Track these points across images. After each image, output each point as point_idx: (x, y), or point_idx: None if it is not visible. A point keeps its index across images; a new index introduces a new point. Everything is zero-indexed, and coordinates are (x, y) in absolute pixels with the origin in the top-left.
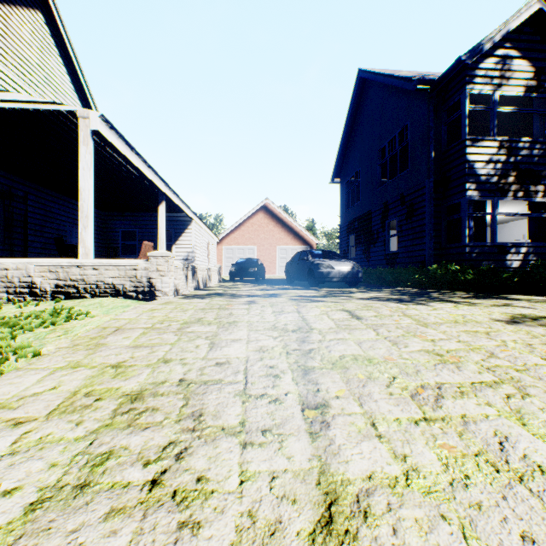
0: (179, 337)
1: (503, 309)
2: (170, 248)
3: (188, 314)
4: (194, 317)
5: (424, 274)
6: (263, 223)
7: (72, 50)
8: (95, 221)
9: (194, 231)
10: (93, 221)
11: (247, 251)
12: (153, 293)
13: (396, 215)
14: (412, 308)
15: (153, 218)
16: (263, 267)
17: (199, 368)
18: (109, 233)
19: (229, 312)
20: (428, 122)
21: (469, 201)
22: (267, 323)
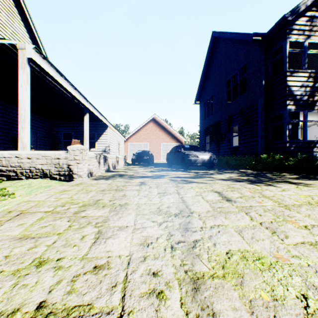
0: (71, 224)
1: None
2: (94, 144)
3: (89, 195)
4: (93, 199)
5: (257, 160)
6: (152, 129)
7: (29, 17)
8: (46, 127)
9: (109, 133)
10: (29, 124)
11: (143, 146)
12: (71, 176)
13: (237, 123)
14: (265, 189)
15: (83, 125)
16: (152, 156)
17: (71, 277)
18: (55, 134)
19: (122, 194)
20: (260, 61)
21: (288, 113)
22: (153, 206)
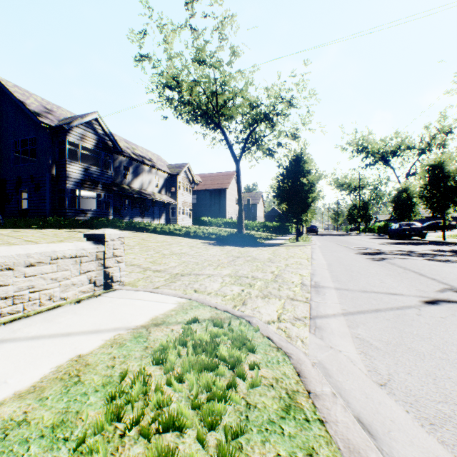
0: None
1: (71, 230)
2: None
3: None
4: None
5: (46, 222)
6: None
7: None
8: None
9: None
10: None
11: None
12: None
13: (28, 187)
14: (39, 230)
15: None
16: None
17: None
18: None
19: None
20: (49, 144)
21: (69, 189)
22: None
